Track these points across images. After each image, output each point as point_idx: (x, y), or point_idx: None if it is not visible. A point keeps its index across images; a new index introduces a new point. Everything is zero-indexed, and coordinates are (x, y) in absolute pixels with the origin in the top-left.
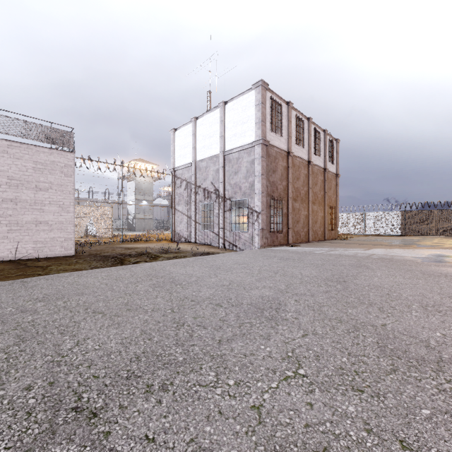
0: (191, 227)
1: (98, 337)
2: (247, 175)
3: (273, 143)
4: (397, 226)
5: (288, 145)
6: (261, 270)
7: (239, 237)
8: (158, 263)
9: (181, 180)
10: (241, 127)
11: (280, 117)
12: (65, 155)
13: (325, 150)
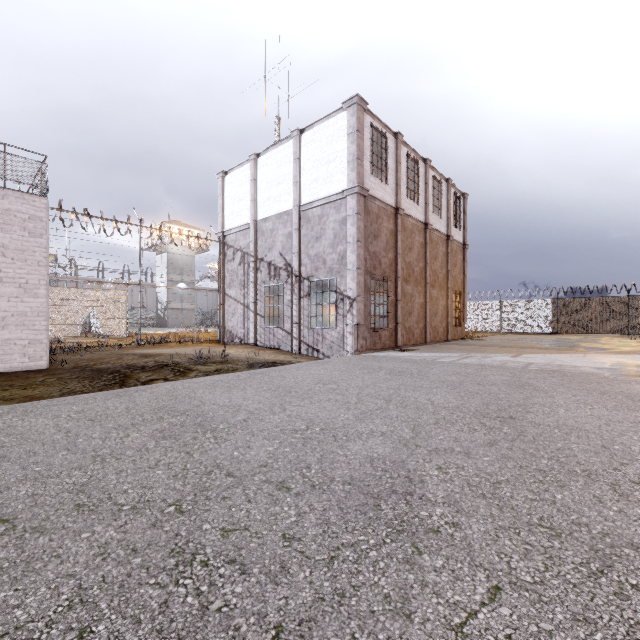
0: (250, 322)
1: None
2: (335, 242)
3: (375, 193)
4: (546, 320)
5: (396, 197)
6: (362, 396)
7: (323, 337)
8: (186, 382)
9: (235, 250)
10: (325, 168)
11: (385, 155)
12: (30, 200)
13: (448, 209)
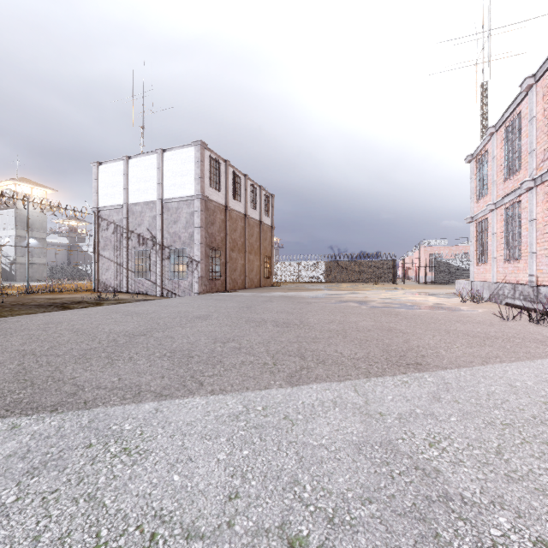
0: (122, 276)
1: (118, 328)
2: (187, 226)
3: (212, 197)
4: (322, 274)
5: (226, 199)
6: (200, 306)
7: (179, 285)
8: (108, 306)
9: (108, 222)
10: (180, 178)
11: (219, 174)
12: None
13: (261, 204)
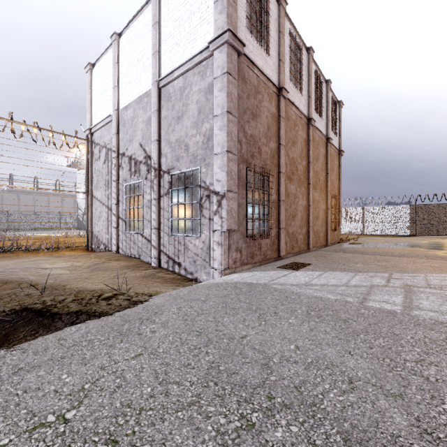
0: (112, 226)
1: None
2: (199, 119)
3: (253, 58)
4: (405, 224)
5: (279, 75)
6: None
7: (185, 247)
8: None
9: (100, 147)
10: (188, 24)
11: (266, 15)
12: None
13: (328, 111)
